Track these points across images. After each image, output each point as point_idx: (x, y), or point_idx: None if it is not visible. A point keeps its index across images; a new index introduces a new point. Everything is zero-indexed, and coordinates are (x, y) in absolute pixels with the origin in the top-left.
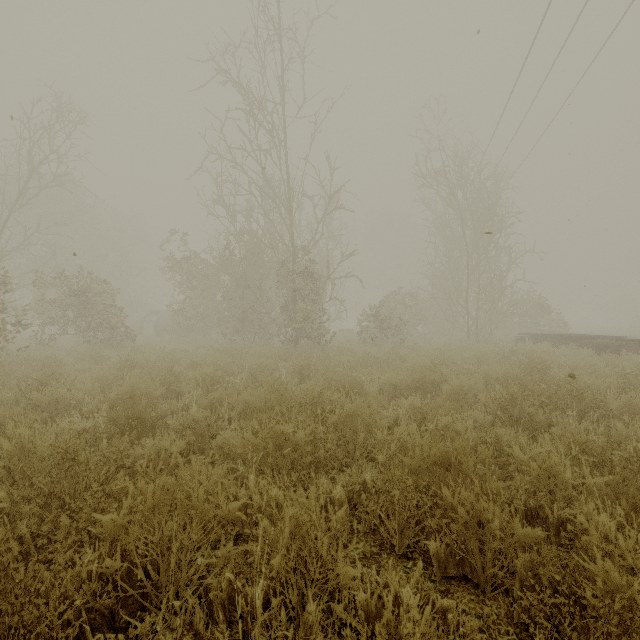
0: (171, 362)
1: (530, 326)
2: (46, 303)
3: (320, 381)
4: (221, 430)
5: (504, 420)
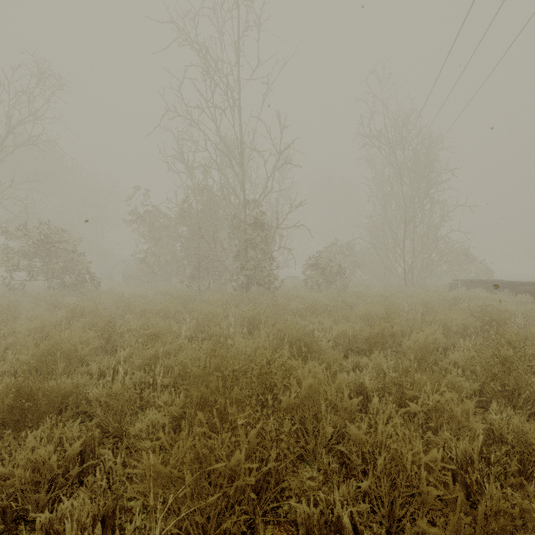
0: (125, 309)
1: (458, 273)
2: (16, 252)
3: (270, 335)
4: (147, 405)
5: (495, 391)
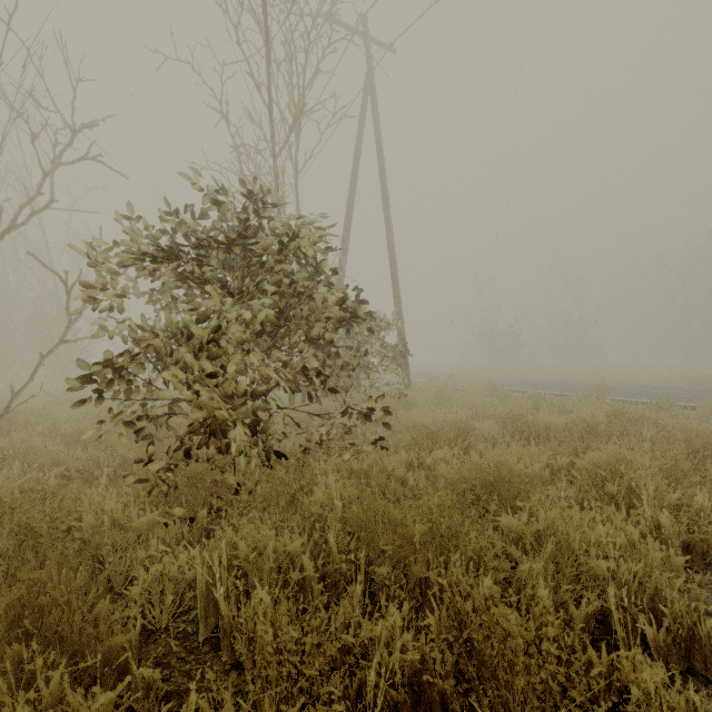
0: None
1: None
2: None
3: None
4: None
5: None
